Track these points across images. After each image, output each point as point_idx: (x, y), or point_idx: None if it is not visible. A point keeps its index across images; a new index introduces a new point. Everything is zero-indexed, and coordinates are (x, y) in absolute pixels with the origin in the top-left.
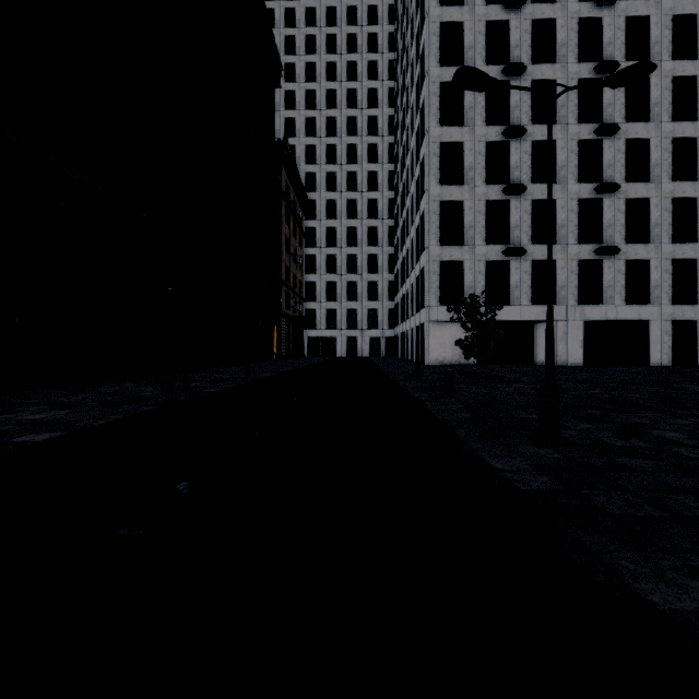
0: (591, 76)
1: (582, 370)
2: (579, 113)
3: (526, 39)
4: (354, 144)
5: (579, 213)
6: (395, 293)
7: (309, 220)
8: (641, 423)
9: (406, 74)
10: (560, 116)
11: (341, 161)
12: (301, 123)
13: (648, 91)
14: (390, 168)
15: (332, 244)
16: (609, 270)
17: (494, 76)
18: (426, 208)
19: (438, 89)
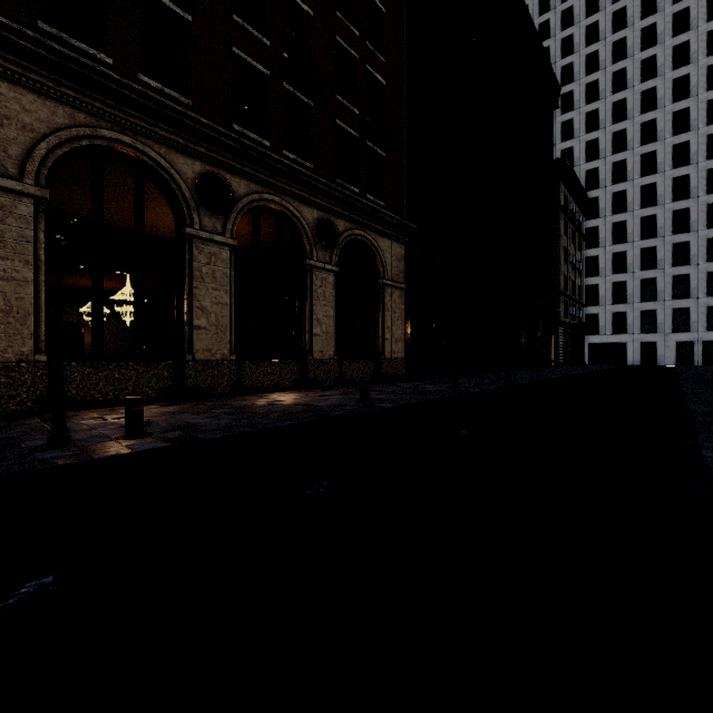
0: None
1: None
2: None
3: None
4: (651, 120)
5: None
6: None
7: (590, 220)
8: None
9: None
10: None
11: (632, 145)
12: (581, 121)
13: None
14: (710, 131)
15: (620, 240)
16: None
17: None
18: None
19: None
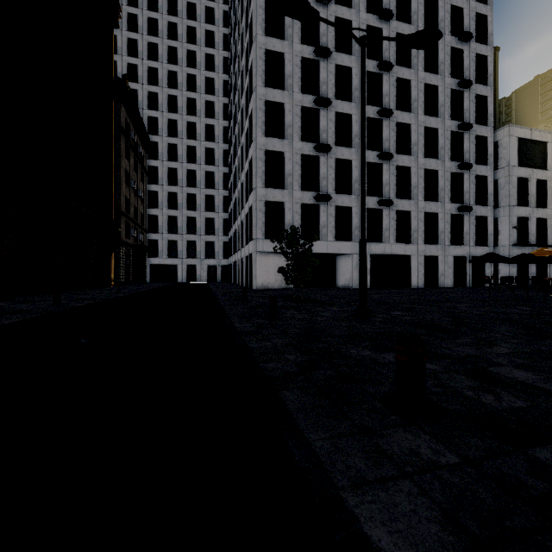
0: (375, 71)
1: (372, 292)
2: (367, 97)
3: (331, 31)
4: (194, 99)
5: (367, 173)
6: (229, 229)
7: (152, 159)
8: (472, 355)
9: (238, 44)
10: (355, 96)
11: (182, 111)
12: (144, 71)
13: (410, 90)
14: (225, 124)
15: (174, 183)
16: (387, 217)
17: (307, 55)
18: (254, 154)
19: (264, 54)
